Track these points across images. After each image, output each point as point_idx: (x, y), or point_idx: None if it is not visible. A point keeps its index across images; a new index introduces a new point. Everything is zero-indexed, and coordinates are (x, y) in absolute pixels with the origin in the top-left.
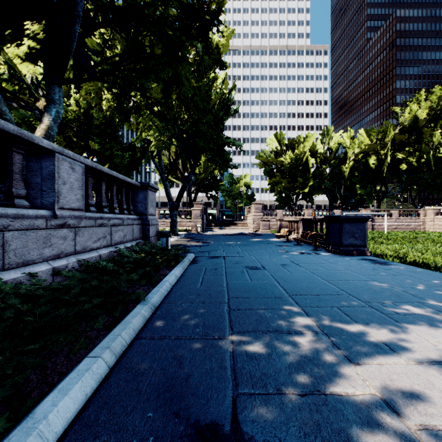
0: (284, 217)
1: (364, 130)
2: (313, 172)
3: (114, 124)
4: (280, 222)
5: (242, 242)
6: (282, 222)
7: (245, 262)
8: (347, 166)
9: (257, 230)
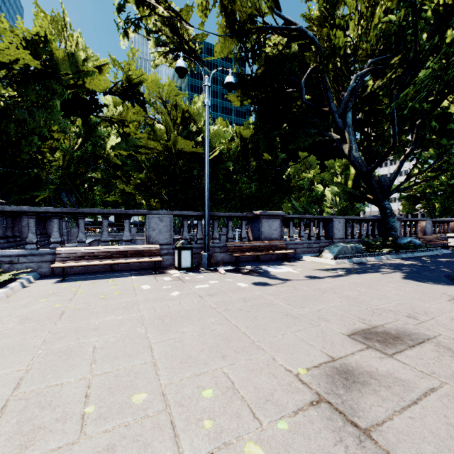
0: None
1: None
2: None
3: None
4: None
5: None
6: None
7: None
8: None
9: None
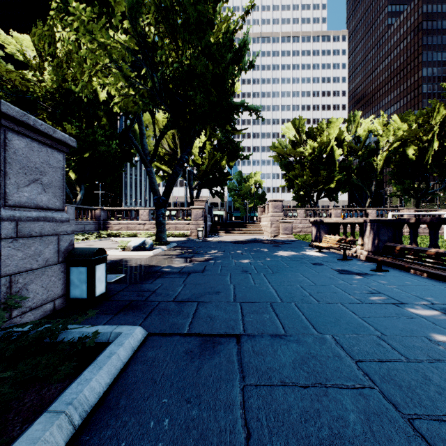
0: (306, 219)
1: (399, 115)
2: (338, 165)
3: (97, 104)
4: (318, 225)
5: (265, 259)
6: (321, 224)
7: (350, 431)
8: (379, 158)
9: (276, 235)
